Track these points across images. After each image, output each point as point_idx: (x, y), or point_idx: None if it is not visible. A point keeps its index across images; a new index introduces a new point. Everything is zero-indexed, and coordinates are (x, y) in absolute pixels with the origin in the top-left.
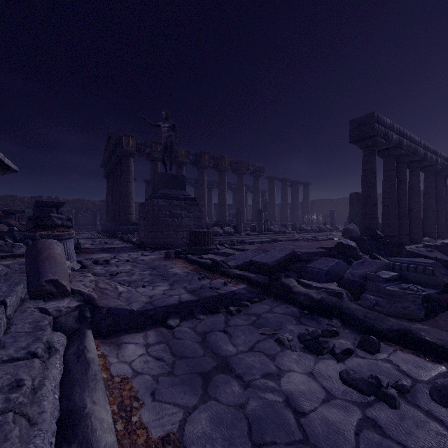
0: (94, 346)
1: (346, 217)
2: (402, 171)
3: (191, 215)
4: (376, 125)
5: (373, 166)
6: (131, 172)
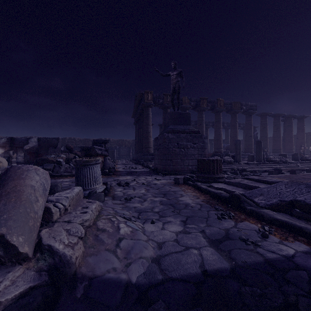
0: None
1: None
2: None
3: (195, 146)
4: None
5: None
6: (149, 118)
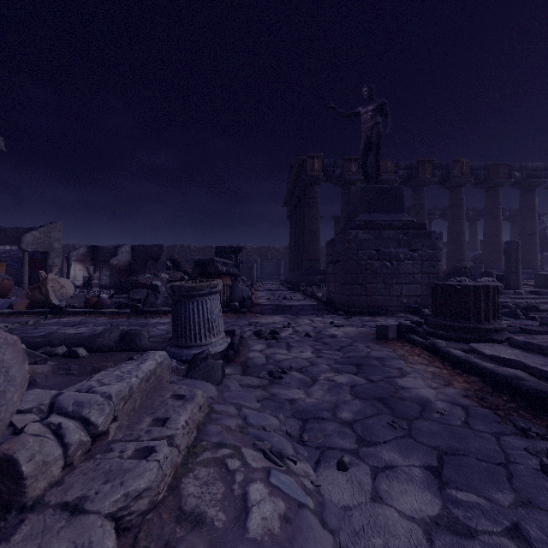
0: None
1: None
2: None
3: (416, 256)
4: None
5: None
6: (316, 205)
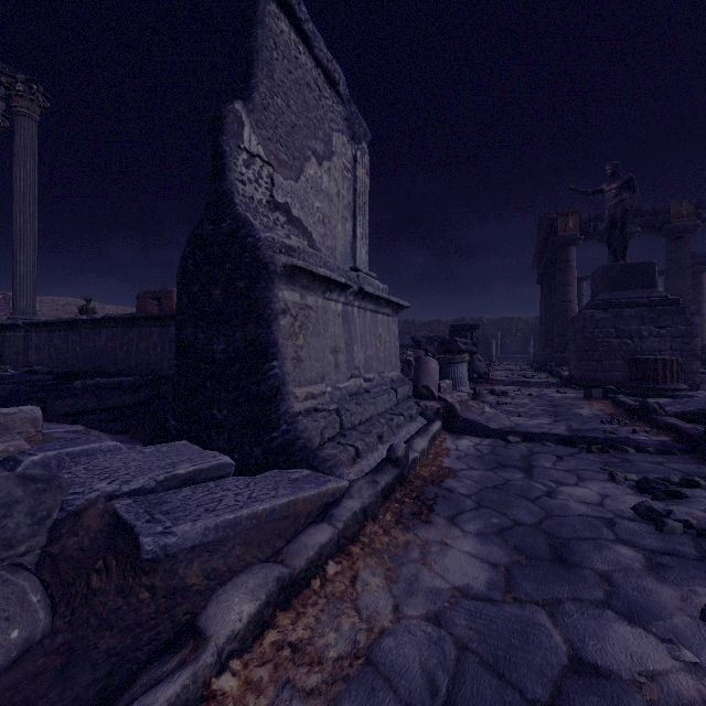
0: (436, 427)
1: None
2: None
3: (663, 333)
4: None
5: None
6: (570, 269)
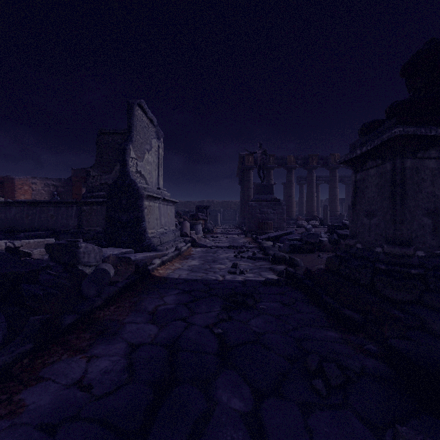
0: (189, 244)
1: None
2: None
3: (275, 212)
4: None
5: None
6: (250, 181)
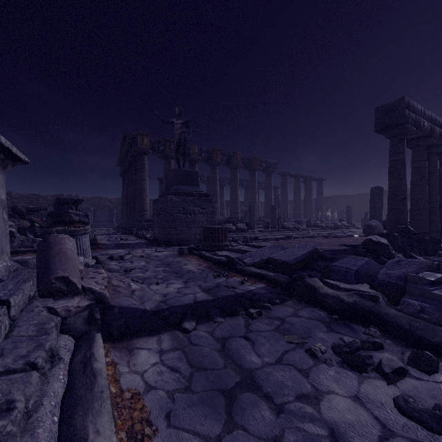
0: (102, 354)
1: (362, 213)
2: (433, 162)
3: (204, 212)
4: (406, 111)
5: (402, 157)
6: (145, 170)
